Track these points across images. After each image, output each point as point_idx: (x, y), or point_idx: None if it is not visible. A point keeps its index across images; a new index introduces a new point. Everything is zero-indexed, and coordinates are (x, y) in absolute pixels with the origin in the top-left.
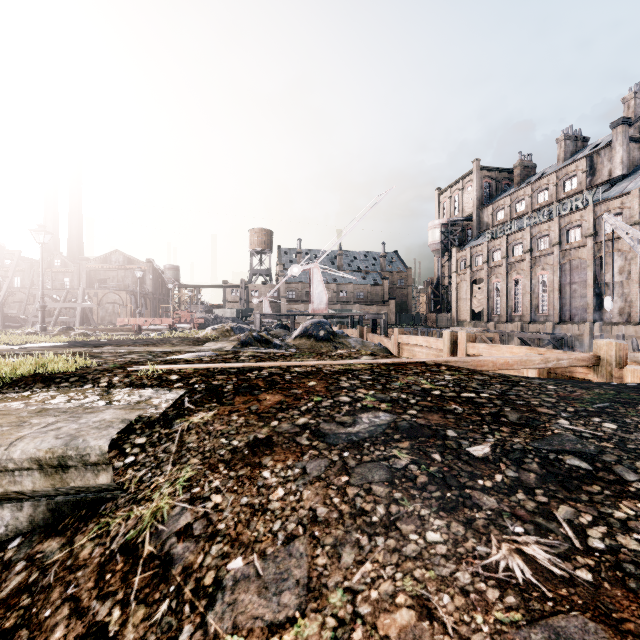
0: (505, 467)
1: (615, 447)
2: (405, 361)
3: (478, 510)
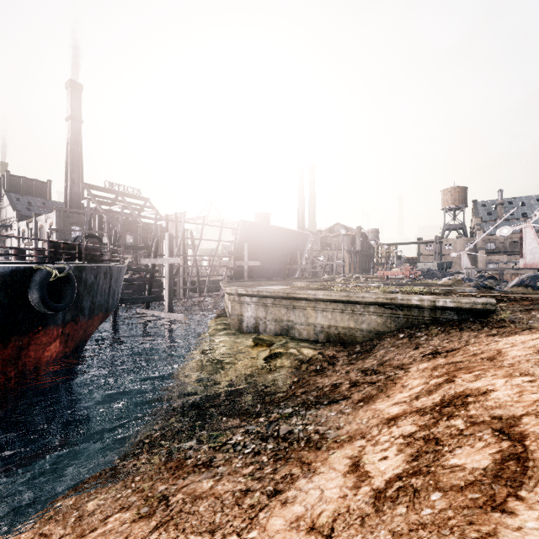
0: None
1: None
2: None
3: None
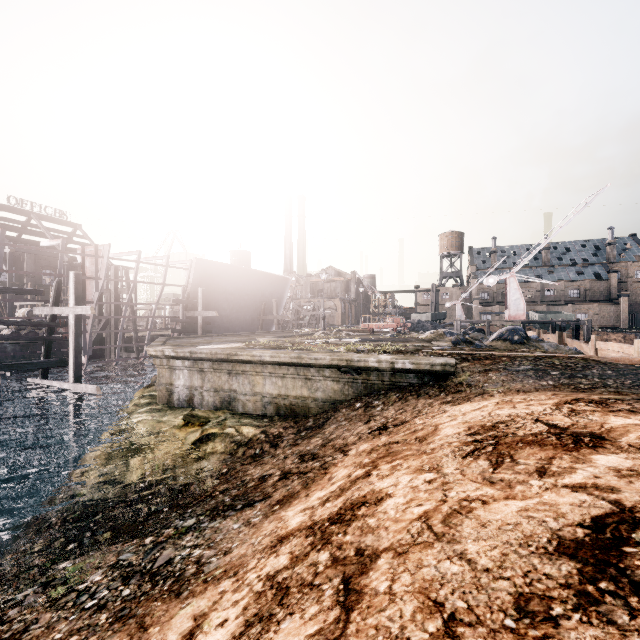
0: (558, 375)
1: (598, 374)
2: (561, 355)
3: (543, 379)
